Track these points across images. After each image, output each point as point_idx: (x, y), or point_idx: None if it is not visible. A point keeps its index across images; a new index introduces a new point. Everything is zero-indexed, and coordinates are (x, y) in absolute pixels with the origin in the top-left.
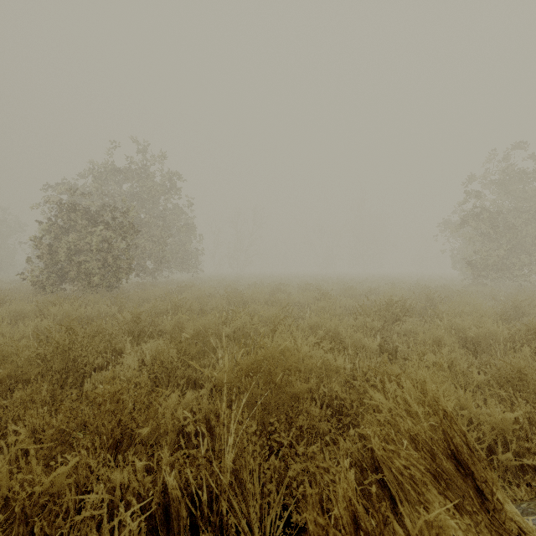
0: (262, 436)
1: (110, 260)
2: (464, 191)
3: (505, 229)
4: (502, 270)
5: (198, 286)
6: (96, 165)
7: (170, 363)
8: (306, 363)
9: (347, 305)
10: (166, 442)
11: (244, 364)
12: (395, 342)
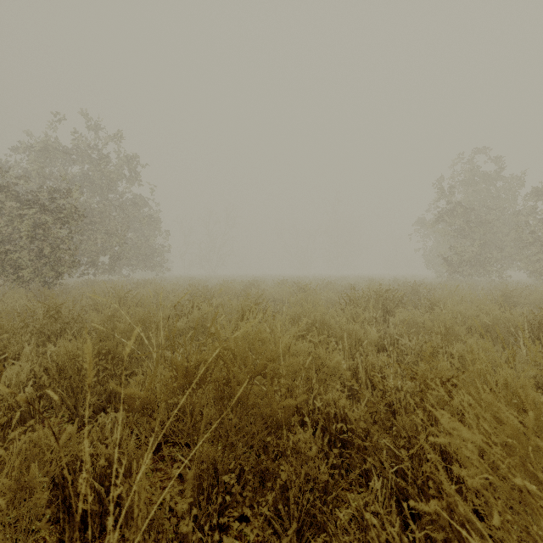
0: (211, 501)
1: (45, 249)
2: (440, 186)
3: (479, 224)
4: (476, 266)
5: (161, 284)
6: (37, 142)
7: (80, 372)
8: (291, 363)
9: (328, 298)
10: (36, 516)
11: (181, 368)
12: (393, 336)
